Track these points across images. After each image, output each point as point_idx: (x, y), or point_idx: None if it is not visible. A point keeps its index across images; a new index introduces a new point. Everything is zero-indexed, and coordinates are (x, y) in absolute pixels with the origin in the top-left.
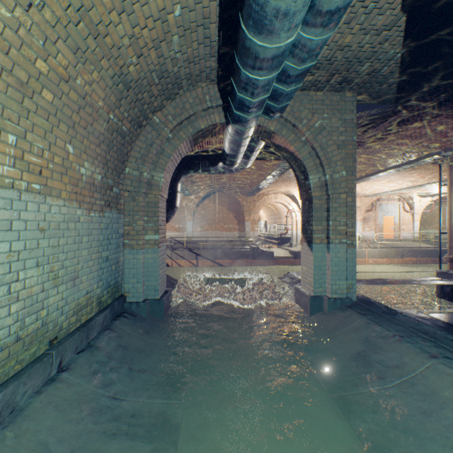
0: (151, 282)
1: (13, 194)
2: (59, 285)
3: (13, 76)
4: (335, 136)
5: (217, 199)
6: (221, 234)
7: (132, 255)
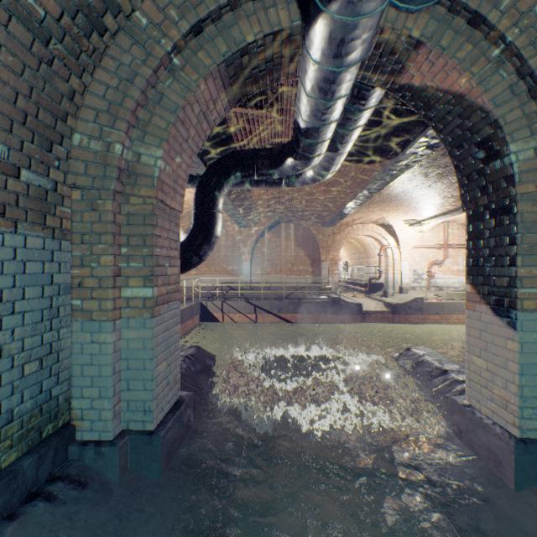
0: (135, 392)
1: None
2: None
3: None
4: None
5: (283, 231)
6: (288, 279)
7: (90, 333)
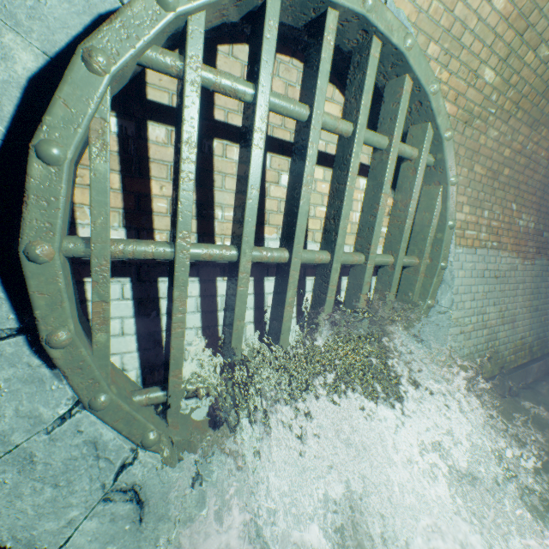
0: None
1: (484, 252)
2: (503, 324)
3: (490, 170)
4: None
5: None
6: None
7: None
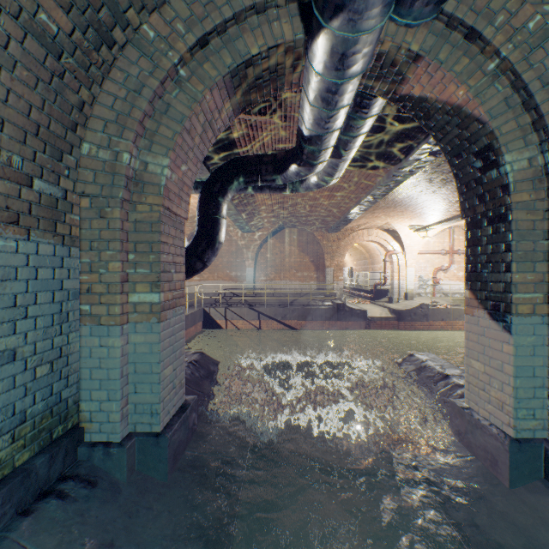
0: (142, 395)
1: None
2: None
3: None
4: None
5: (287, 237)
6: (292, 285)
7: (98, 337)
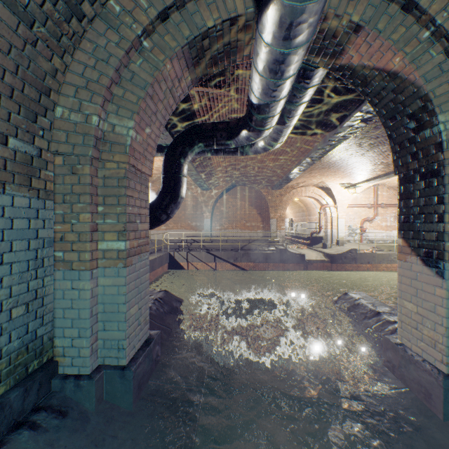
0: (110, 332)
1: None
2: None
3: None
4: None
5: (238, 193)
6: (242, 233)
7: (70, 281)
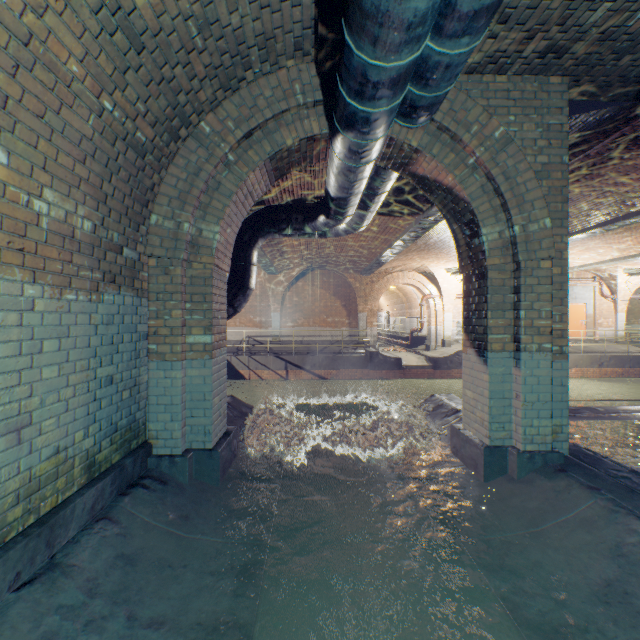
0: (197, 418)
1: None
2: None
3: None
4: (530, 156)
5: (317, 279)
6: (322, 332)
7: (163, 371)
